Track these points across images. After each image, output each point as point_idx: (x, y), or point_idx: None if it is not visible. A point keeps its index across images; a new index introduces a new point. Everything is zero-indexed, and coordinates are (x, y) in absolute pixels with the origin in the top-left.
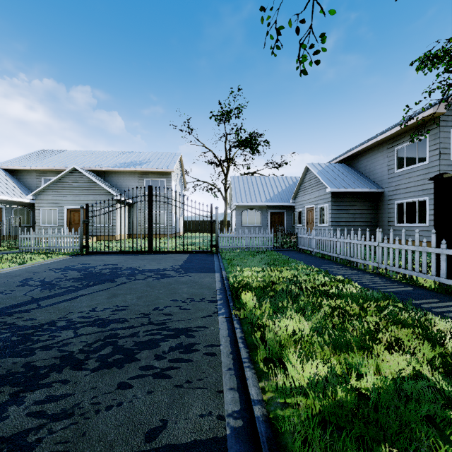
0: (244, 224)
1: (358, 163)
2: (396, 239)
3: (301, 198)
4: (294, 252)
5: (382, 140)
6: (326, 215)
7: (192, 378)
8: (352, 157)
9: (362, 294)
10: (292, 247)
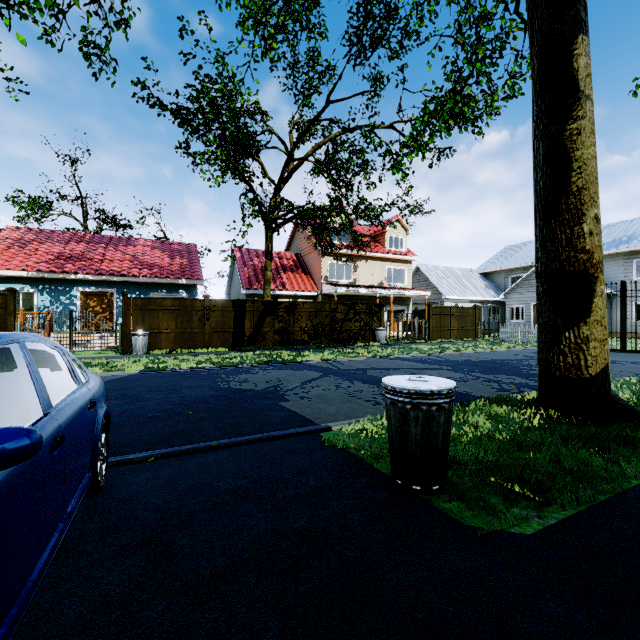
0: None
1: None
2: None
3: None
4: None
5: None
6: None
7: None
8: None
9: None
10: None
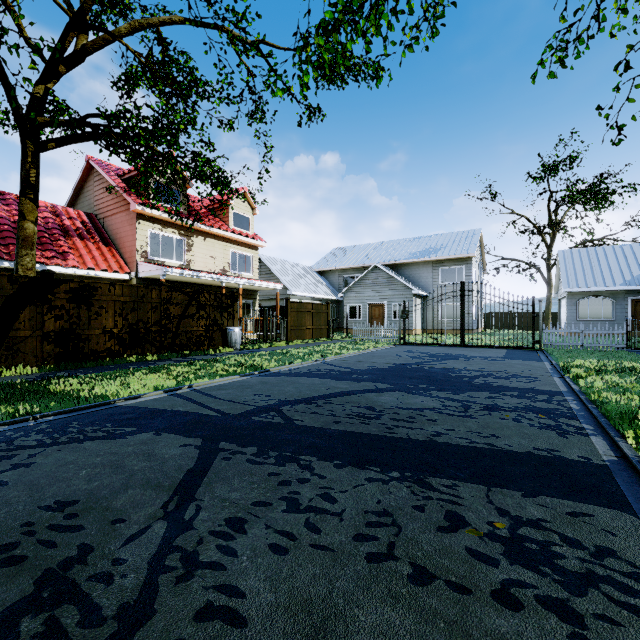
0: (582, 318)
1: None
2: None
3: None
4: None
5: None
6: None
7: (542, 384)
8: None
9: None
10: None
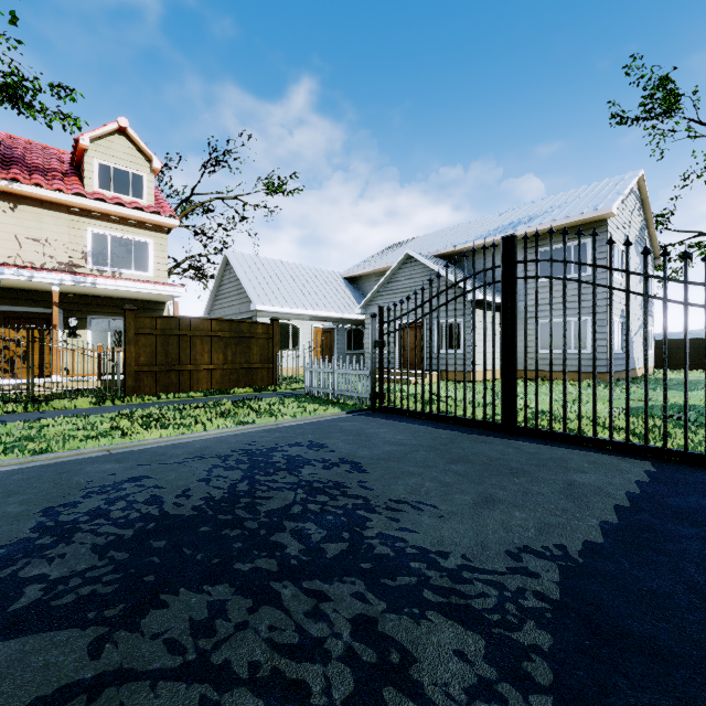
0: None
1: None
2: None
3: None
4: None
5: None
6: None
7: None
8: None
9: None
10: None
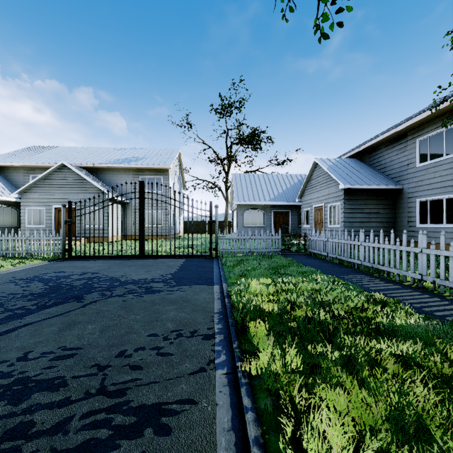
0: (247, 225)
1: (372, 158)
2: (451, 244)
3: (308, 196)
4: (304, 256)
5: (401, 130)
6: (338, 215)
7: None
8: (364, 151)
9: (426, 326)
10: (301, 250)
